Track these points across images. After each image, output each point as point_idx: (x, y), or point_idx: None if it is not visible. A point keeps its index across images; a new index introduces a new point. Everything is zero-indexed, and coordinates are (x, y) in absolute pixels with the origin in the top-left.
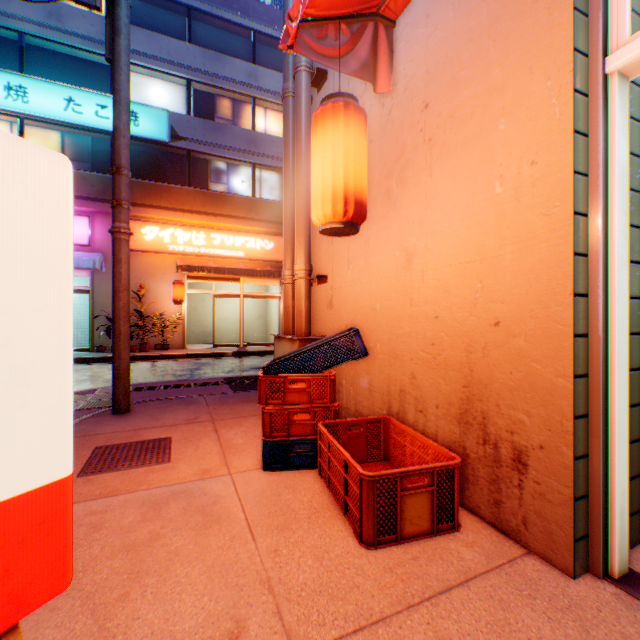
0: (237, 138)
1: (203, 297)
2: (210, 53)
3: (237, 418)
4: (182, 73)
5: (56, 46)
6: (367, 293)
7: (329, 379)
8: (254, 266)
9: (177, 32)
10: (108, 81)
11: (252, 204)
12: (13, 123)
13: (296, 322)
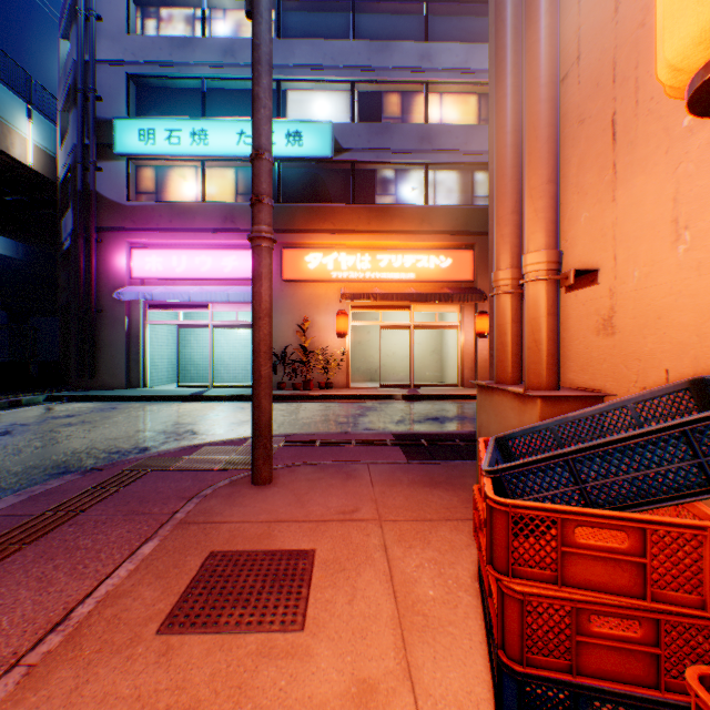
0: (406, 137)
1: (368, 329)
2: (375, 44)
3: (417, 522)
4: (345, 76)
5: (230, 84)
6: None
7: (706, 536)
8: (426, 289)
9: (340, 33)
10: (274, 106)
11: (424, 214)
12: (197, 168)
13: (527, 362)
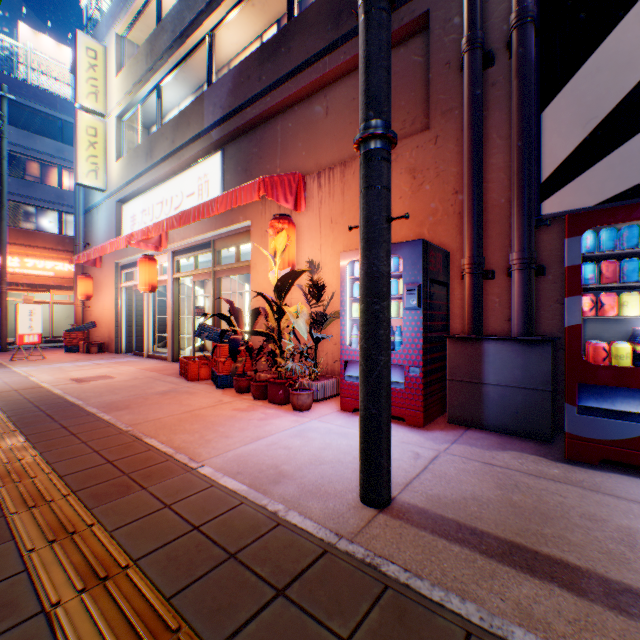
0: (48, 193)
1: (13, 302)
2: (24, 132)
3: (57, 350)
4: None
5: None
6: (99, 313)
7: (85, 333)
8: (63, 282)
9: None
10: None
11: (61, 240)
12: None
13: (80, 320)
